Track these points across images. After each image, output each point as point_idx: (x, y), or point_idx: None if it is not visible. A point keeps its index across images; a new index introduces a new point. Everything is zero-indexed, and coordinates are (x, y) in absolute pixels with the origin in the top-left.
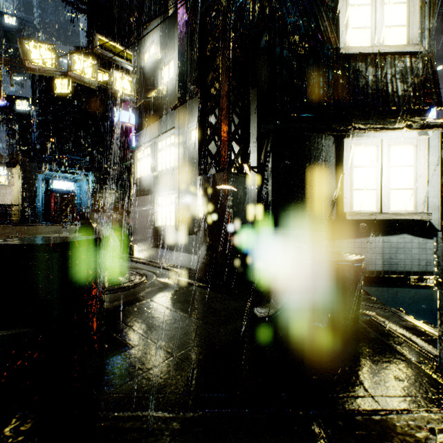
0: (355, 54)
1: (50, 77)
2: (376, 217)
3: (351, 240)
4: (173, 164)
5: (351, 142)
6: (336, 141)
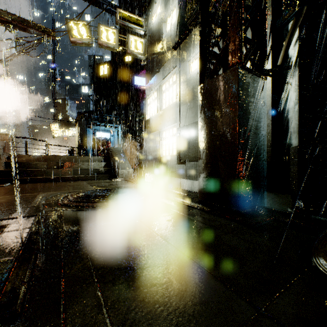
0: None
1: (97, 65)
2: None
3: None
4: (175, 100)
5: None
6: None
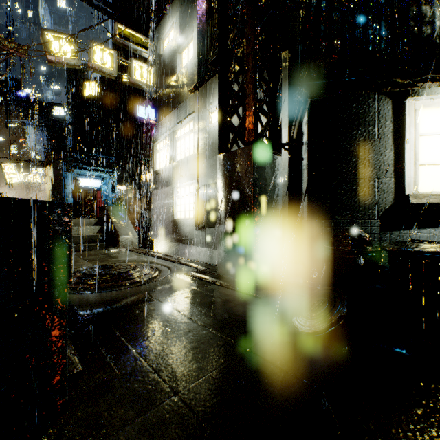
0: None
1: (79, 80)
2: None
3: (416, 231)
4: (192, 152)
5: (415, 104)
6: (393, 104)
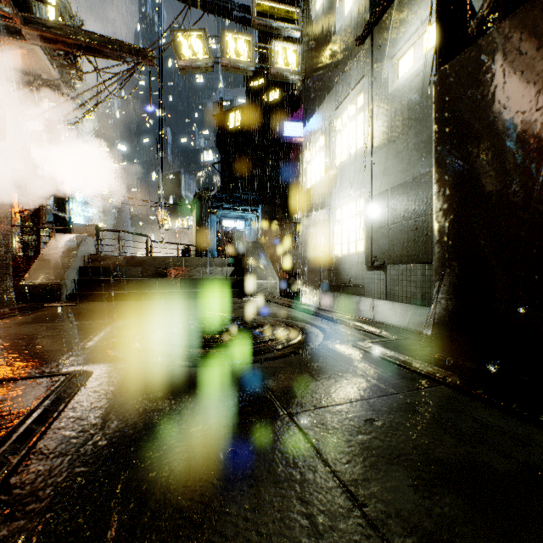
0: None
1: (225, 113)
2: None
3: None
4: (360, 144)
5: None
6: None
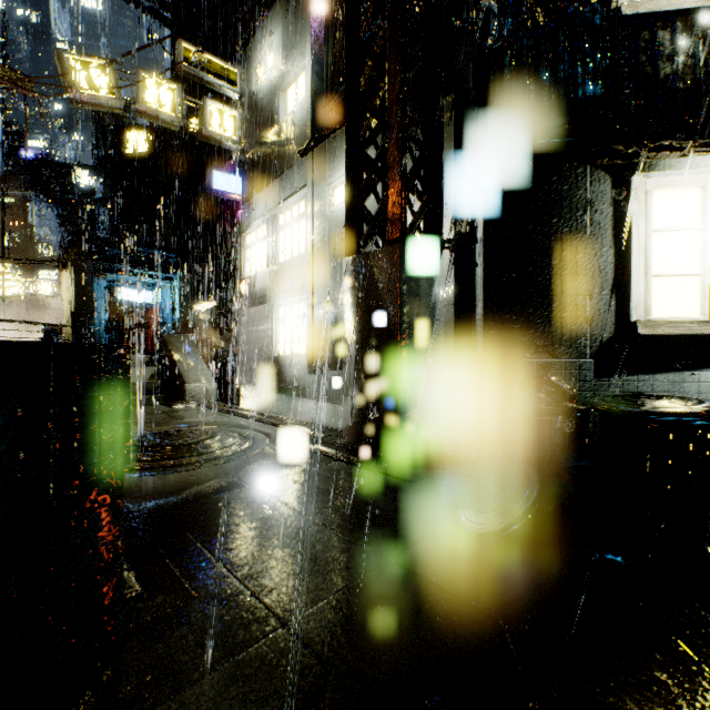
0: (650, 14)
1: (118, 129)
2: (702, 329)
3: (648, 377)
4: (303, 249)
5: (646, 183)
6: (614, 182)
